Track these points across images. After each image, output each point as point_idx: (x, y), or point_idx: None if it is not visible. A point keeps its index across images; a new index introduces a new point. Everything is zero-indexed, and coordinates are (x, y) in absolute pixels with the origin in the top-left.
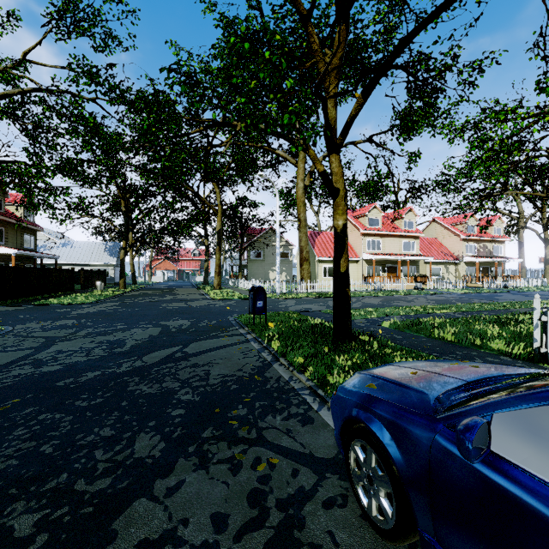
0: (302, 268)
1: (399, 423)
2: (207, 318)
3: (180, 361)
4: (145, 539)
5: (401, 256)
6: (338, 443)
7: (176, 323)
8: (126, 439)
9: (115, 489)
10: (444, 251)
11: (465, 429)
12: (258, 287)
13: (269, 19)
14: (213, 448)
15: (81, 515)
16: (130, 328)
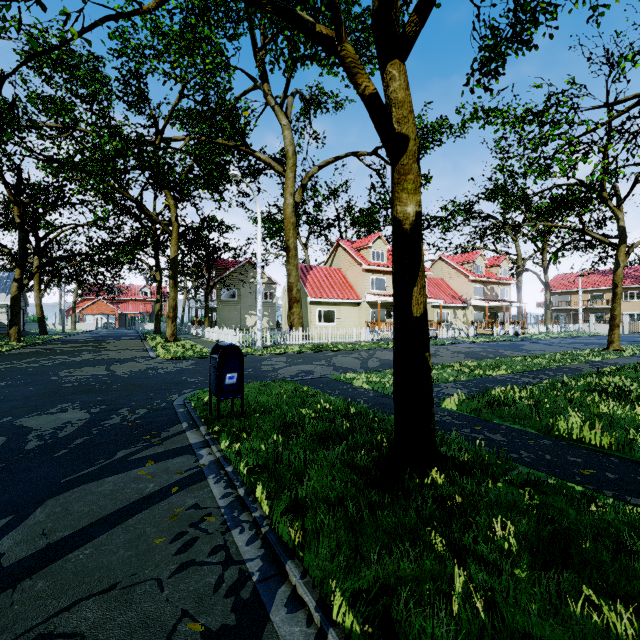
0: (291, 311)
1: None
2: (129, 402)
3: None
4: None
5: None
6: None
7: (53, 422)
8: None
9: None
10: (452, 294)
11: None
12: (228, 346)
13: None
14: None
15: None
16: None
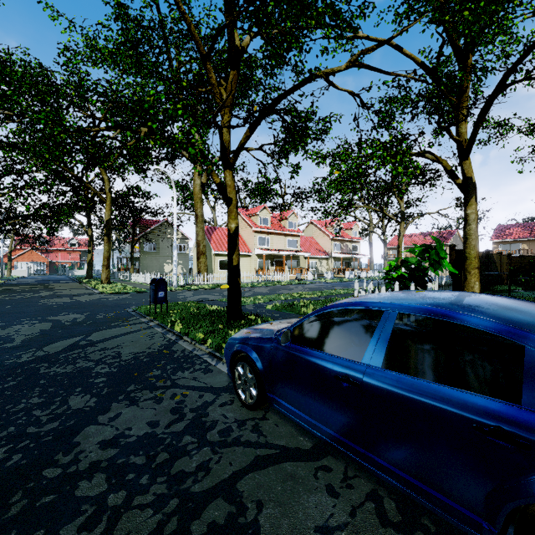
0: (199, 261)
1: (259, 344)
2: (103, 311)
3: (87, 347)
4: (103, 440)
5: (286, 252)
6: (229, 373)
7: (68, 318)
8: (59, 401)
9: (65, 426)
10: (319, 248)
11: (280, 333)
12: (160, 279)
13: (167, 17)
14: (138, 394)
15: (44, 441)
16: (11, 325)
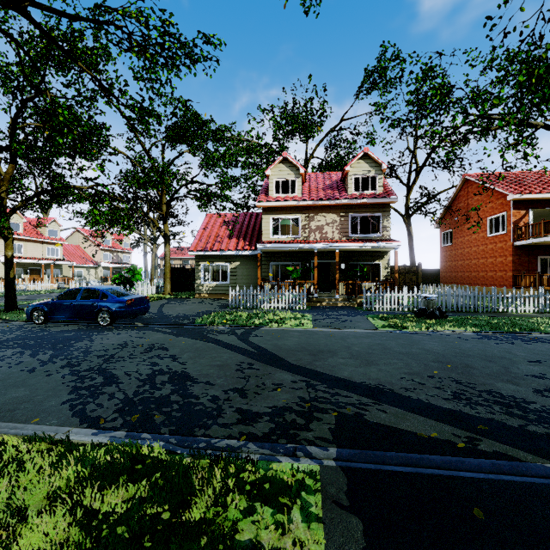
0: None
1: (45, 303)
2: None
3: None
4: None
5: (46, 261)
6: (29, 317)
7: None
8: None
9: None
10: (87, 257)
11: (54, 297)
12: None
13: None
14: None
15: None
16: None
